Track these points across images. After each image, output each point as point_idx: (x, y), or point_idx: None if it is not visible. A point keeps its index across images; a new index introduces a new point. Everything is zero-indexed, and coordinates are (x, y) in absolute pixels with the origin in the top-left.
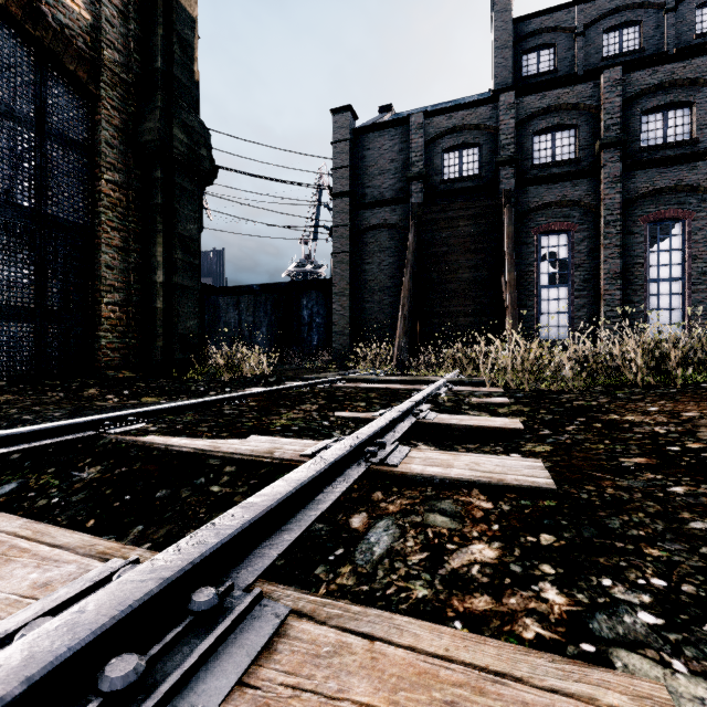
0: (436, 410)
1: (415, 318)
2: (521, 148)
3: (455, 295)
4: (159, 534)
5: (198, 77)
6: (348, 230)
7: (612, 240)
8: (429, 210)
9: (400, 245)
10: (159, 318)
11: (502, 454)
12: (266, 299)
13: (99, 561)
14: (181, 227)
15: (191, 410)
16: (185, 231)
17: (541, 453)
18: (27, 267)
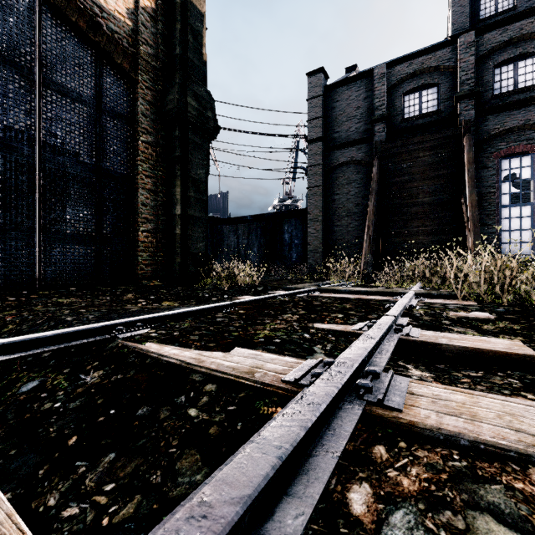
0: (416, 324)
1: (379, 238)
2: (481, 81)
3: (415, 217)
4: (126, 470)
5: (205, 58)
6: (321, 168)
7: None
8: (391, 145)
9: (365, 178)
10: (178, 241)
11: (525, 392)
12: (257, 226)
13: None
14: (193, 172)
15: (190, 316)
16: (196, 175)
17: None
18: (90, 207)
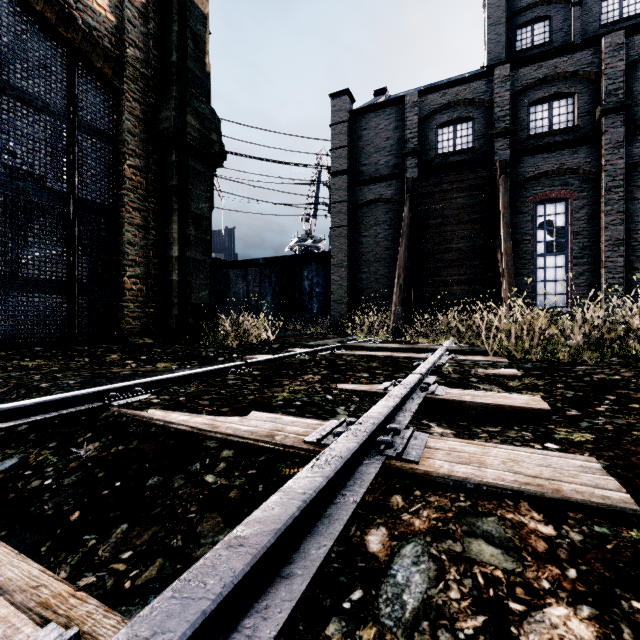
0: (443, 383)
1: (410, 287)
2: (517, 119)
3: (449, 265)
4: (143, 538)
5: (209, 69)
6: (346, 205)
7: (614, 206)
8: (423, 184)
9: (395, 218)
10: (174, 289)
11: (534, 443)
12: (271, 272)
13: (34, 623)
14: (194, 205)
15: (196, 379)
16: (197, 209)
17: (584, 444)
18: (60, 245)
